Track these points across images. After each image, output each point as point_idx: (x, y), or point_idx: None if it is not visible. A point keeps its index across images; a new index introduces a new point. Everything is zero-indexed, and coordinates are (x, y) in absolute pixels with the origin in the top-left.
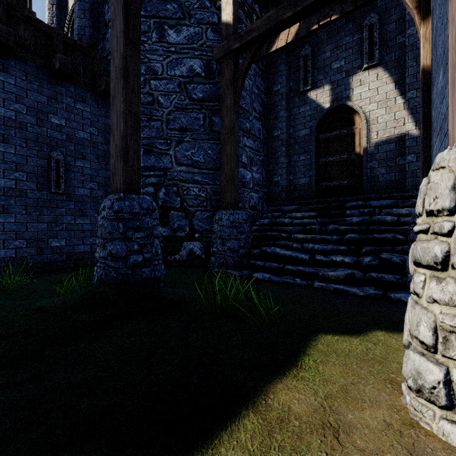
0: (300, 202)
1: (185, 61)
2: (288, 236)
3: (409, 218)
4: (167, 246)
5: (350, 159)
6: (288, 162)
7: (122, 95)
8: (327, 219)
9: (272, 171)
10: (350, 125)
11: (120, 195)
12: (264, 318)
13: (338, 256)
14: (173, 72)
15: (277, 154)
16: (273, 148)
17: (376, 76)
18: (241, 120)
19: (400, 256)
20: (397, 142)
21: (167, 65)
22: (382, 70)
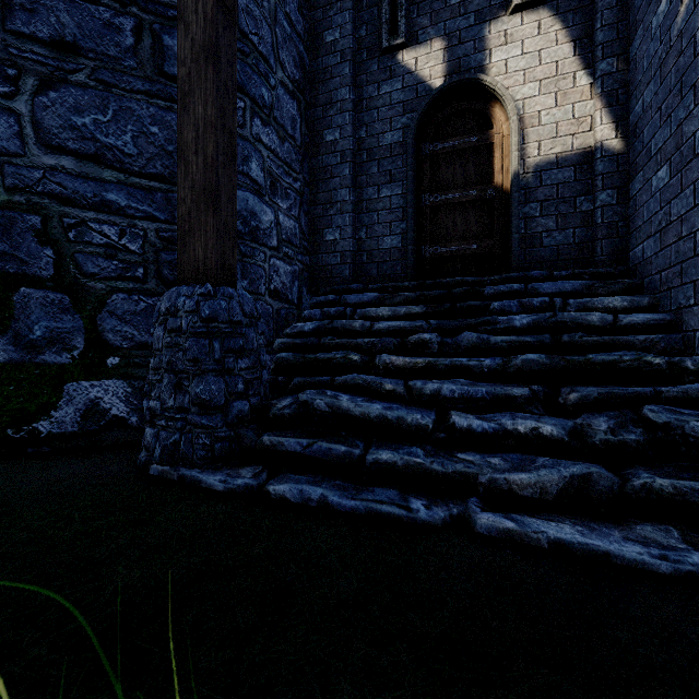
0: (383, 287)
1: None
2: (366, 362)
3: (642, 316)
4: (5, 397)
5: (484, 199)
6: (357, 200)
7: None
8: (451, 321)
9: (322, 218)
10: (483, 127)
11: None
12: None
13: (517, 416)
14: None
15: (333, 181)
16: (323, 168)
17: (537, 26)
18: (248, 70)
19: (698, 414)
20: (579, 166)
21: None
22: (550, 15)
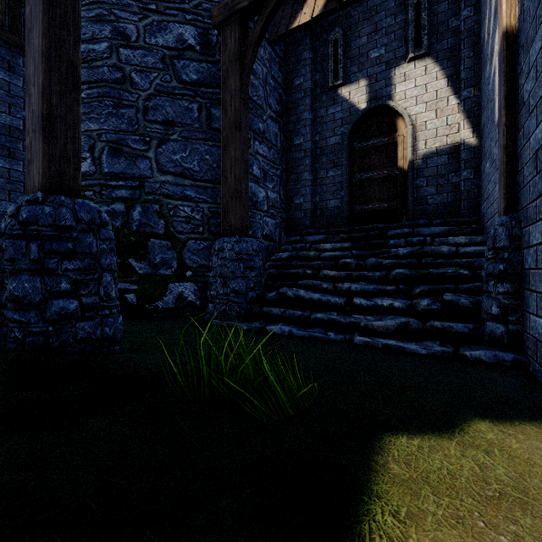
0: (329, 231)
1: (172, 26)
2: (314, 274)
3: (471, 248)
4: (145, 290)
5: (392, 175)
6: (314, 178)
7: (42, 23)
8: (365, 252)
9: (293, 190)
10: (391, 131)
11: (36, 195)
12: (285, 405)
13: (384, 298)
14: (154, 40)
15: (299, 168)
16: (294, 160)
17: (424, 69)
18: (252, 117)
19: (469, 297)
20: (451, 154)
21: (145, 29)
22: (432, 62)
